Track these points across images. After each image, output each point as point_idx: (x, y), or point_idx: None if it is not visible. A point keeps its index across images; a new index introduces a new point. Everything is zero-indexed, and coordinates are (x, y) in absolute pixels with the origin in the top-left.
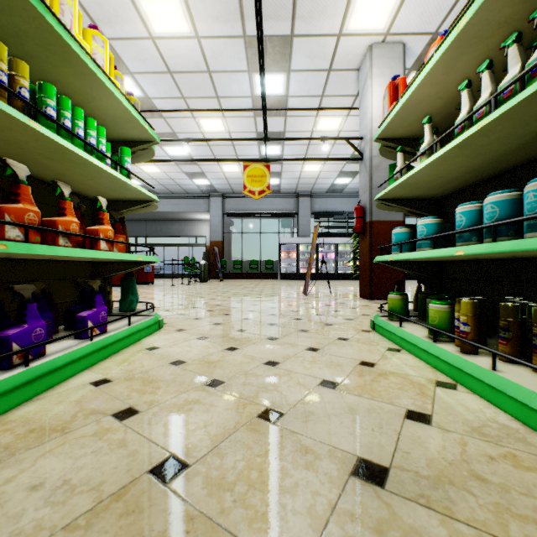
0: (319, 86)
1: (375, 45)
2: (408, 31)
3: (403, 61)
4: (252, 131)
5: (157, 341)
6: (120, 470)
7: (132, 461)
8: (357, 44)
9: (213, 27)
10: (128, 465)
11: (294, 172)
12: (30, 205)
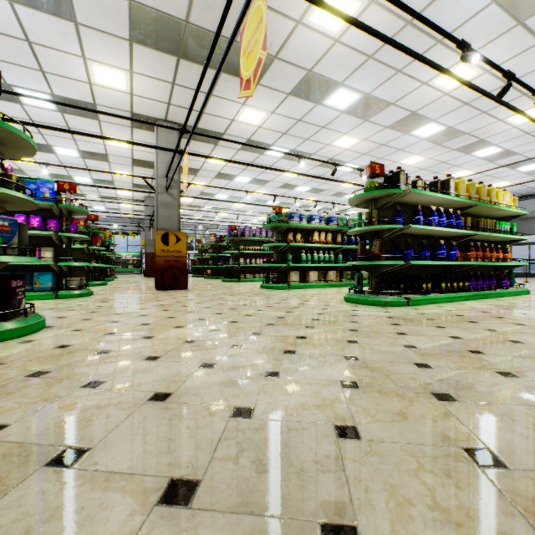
0: None
1: None
2: None
3: None
4: None
5: (528, 296)
6: (530, 303)
7: (532, 303)
8: None
9: None
10: (531, 303)
11: None
12: (494, 253)
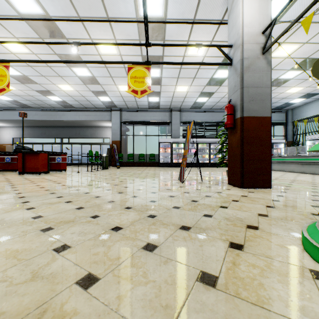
0: (192, 9)
1: None
2: None
3: None
4: (139, 54)
5: None
6: None
7: None
8: None
9: None
10: None
11: (169, 92)
12: None
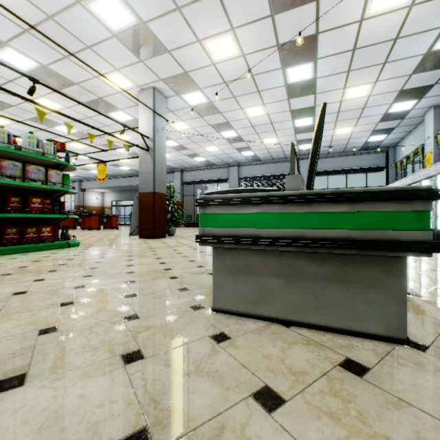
0: None
1: (140, 92)
2: (147, 82)
3: (153, 98)
4: None
5: None
6: None
7: None
8: (133, 93)
9: (68, 103)
10: None
11: (205, 152)
12: None
